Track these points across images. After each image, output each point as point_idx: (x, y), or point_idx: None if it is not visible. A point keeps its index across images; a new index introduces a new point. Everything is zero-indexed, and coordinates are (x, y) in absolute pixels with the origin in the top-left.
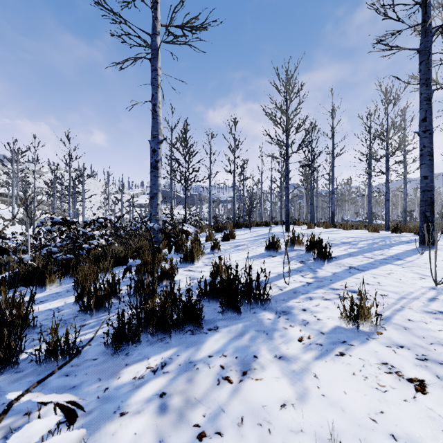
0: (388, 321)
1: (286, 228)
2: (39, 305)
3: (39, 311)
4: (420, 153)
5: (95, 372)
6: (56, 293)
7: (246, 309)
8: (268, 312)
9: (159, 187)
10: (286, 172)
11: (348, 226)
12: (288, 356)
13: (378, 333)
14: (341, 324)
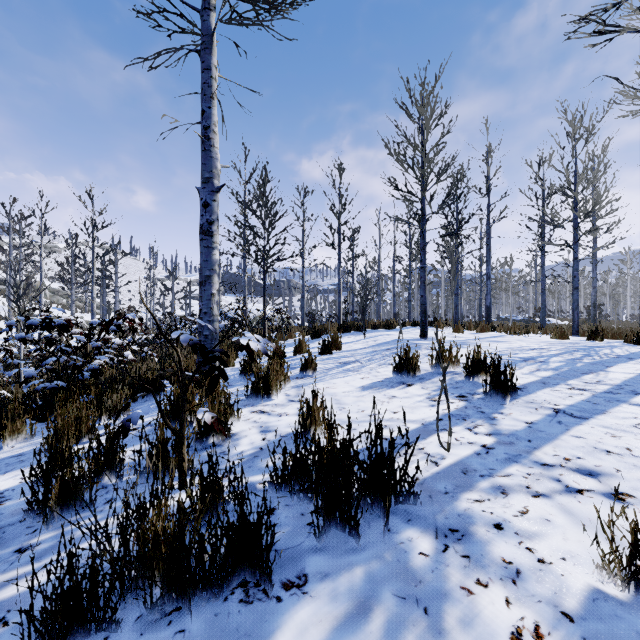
0: None
1: (422, 333)
2: None
3: None
4: None
5: None
6: (17, 455)
7: (369, 517)
8: (417, 530)
9: (214, 265)
10: (422, 244)
11: (517, 329)
12: None
13: None
14: (604, 582)
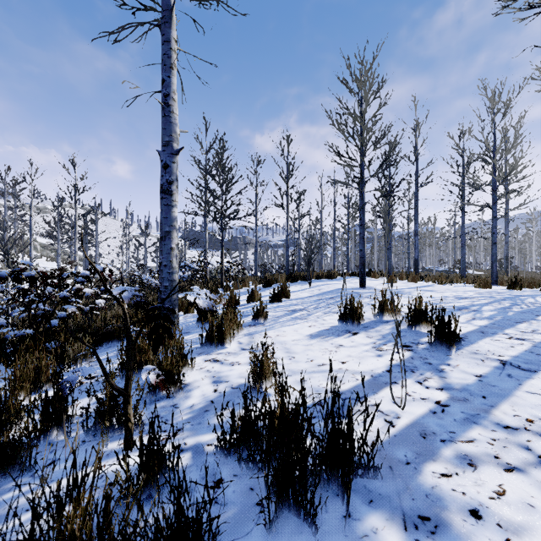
0: None
1: (361, 283)
2: None
3: None
4: None
5: None
6: None
7: (325, 495)
8: (382, 517)
9: (174, 222)
10: (361, 204)
11: (443, 279)
12: None
13: None
14: None
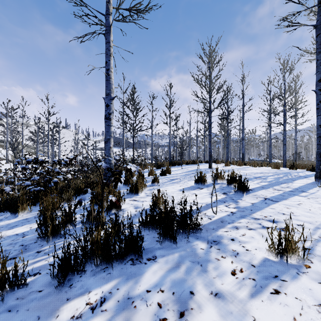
0: (312, 253)
1: (209, 166)
2: (9, 230)
3: (8, 235)
4: (317, 107)
5: (37, 307)
6: (25, 219)
7: (181, 237)
8: (200, 241)
9: (111, 134)
10: (209, 123)
11: (255, 164)
12: (223, 292)
13: (306, 266)
14: (269, 255)
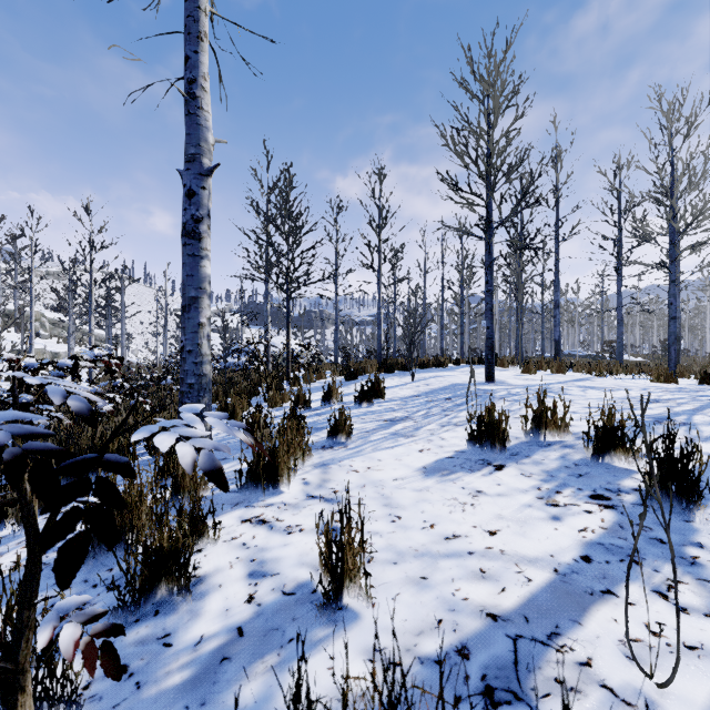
0: None
1: (488, 375)
2: None
3: None
4: None
5: None
6: None
7: None
8: None
9: (203, 282)
10: (488, 261)
11: (603, 369)
12: None
13: None
14: None
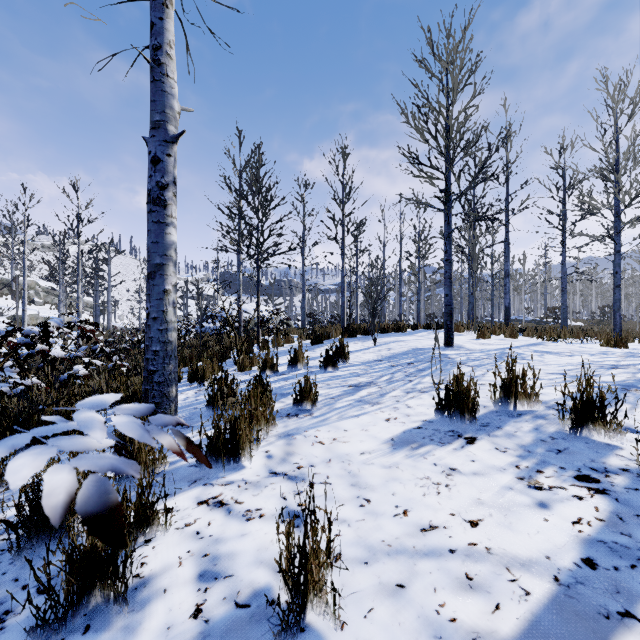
0: None
1: (447, 340)
2: None
3: None
4: None
5: None
6: None
7: None
8: None
9: (169, 249)
10: (447, 231)
11: (553, 334)
12: None
13: None
14: None
